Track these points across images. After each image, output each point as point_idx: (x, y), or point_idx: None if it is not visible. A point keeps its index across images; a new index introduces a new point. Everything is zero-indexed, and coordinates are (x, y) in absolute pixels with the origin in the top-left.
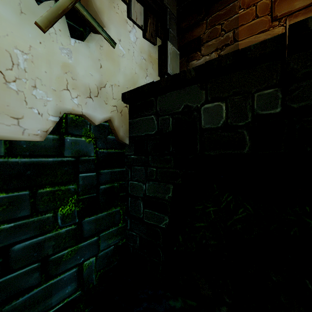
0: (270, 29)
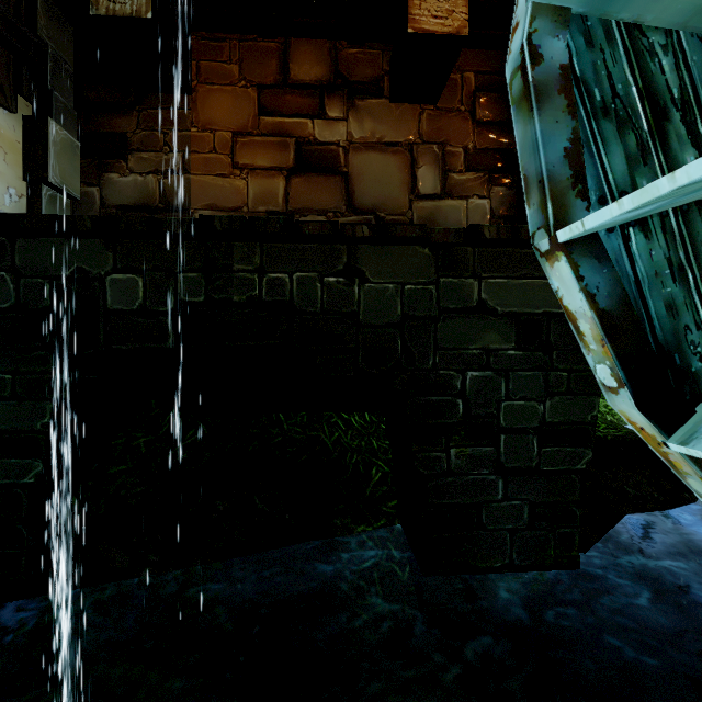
0: (231, 177)
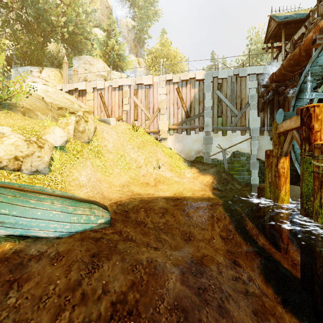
0: None
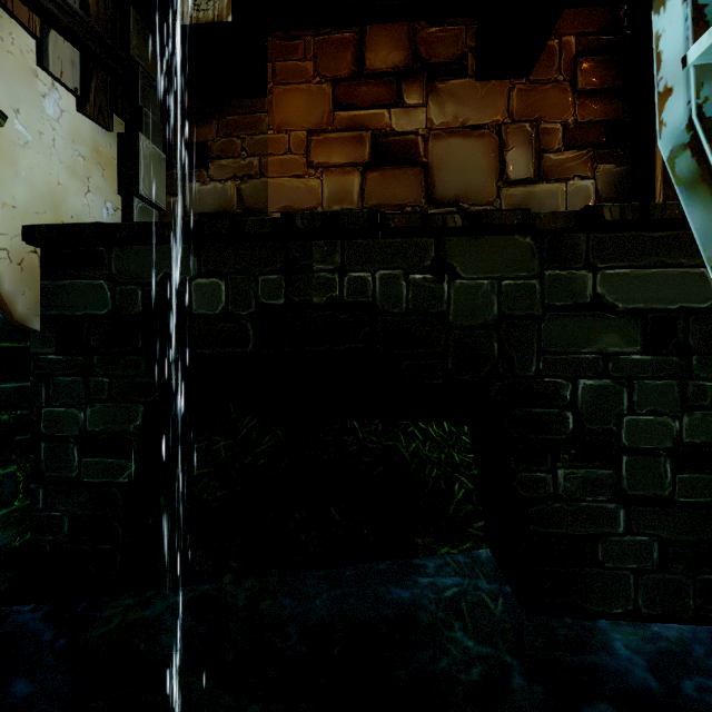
0: (306, 177)
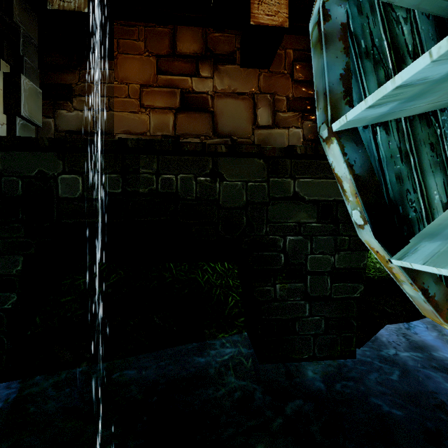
0: (139, 113)
